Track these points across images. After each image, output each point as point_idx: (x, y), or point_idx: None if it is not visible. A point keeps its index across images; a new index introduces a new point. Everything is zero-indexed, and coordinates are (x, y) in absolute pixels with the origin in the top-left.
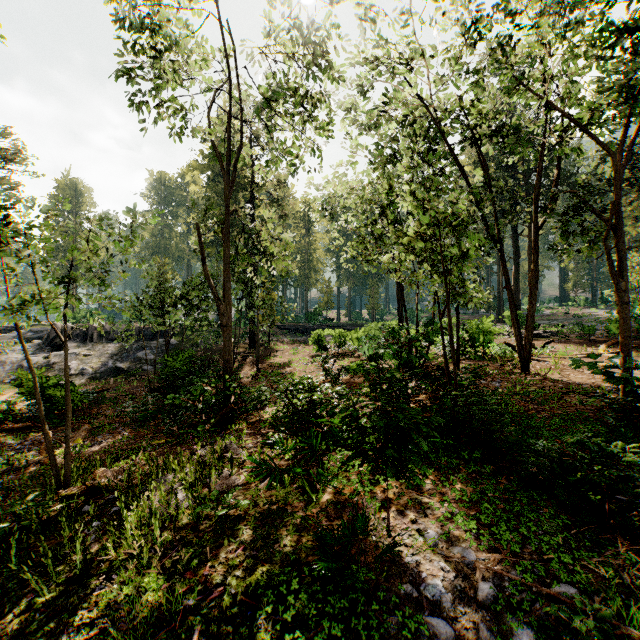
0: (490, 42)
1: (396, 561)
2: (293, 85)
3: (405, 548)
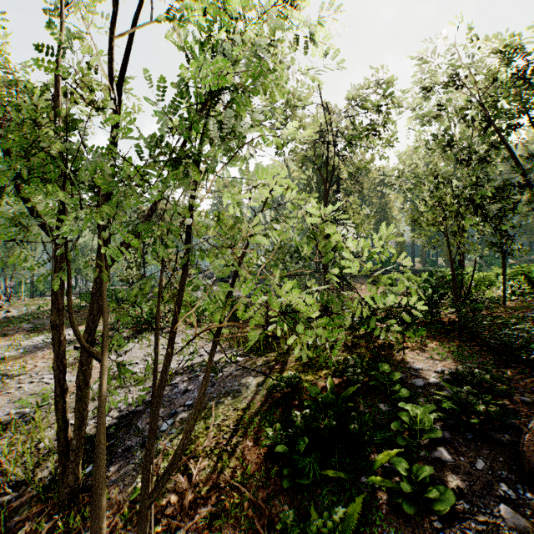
0: (516, 66)
1: (404, 360)
2: (366, 125)
3: (409, 358)
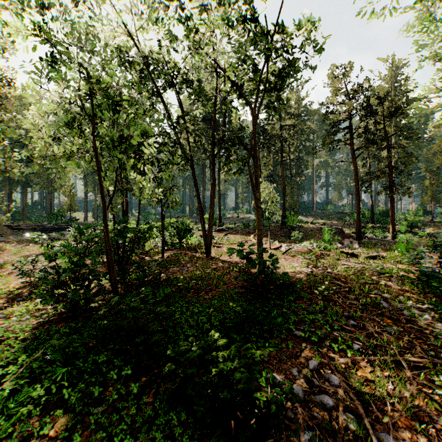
0: None
1: None
2: None
3: None
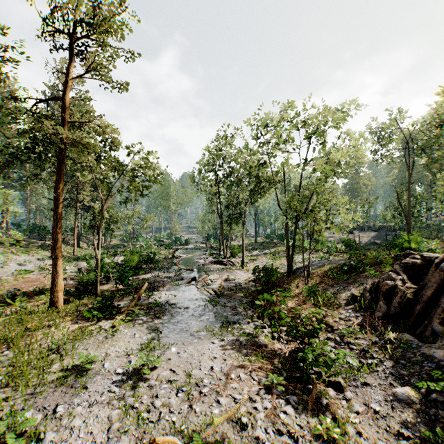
0: None
1: None
2: (435, 134)
3: None
